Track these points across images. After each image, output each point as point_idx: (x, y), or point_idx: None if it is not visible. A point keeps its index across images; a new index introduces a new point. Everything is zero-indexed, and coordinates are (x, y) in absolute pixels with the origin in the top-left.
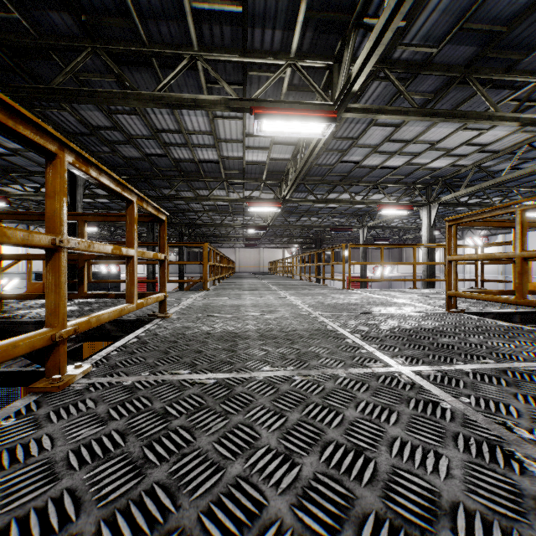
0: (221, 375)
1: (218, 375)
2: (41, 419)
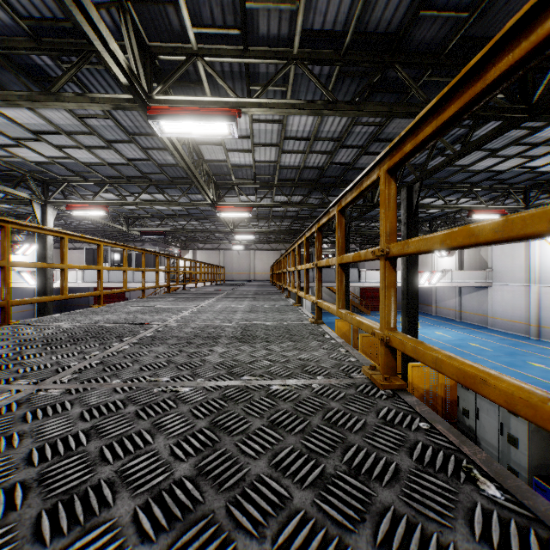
0: (237, 384)
1: (240, 384)
2: (338, 360)
